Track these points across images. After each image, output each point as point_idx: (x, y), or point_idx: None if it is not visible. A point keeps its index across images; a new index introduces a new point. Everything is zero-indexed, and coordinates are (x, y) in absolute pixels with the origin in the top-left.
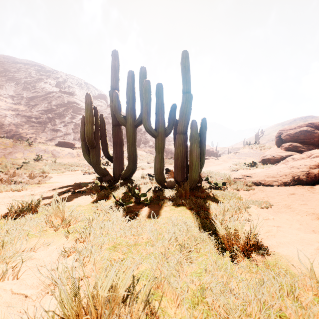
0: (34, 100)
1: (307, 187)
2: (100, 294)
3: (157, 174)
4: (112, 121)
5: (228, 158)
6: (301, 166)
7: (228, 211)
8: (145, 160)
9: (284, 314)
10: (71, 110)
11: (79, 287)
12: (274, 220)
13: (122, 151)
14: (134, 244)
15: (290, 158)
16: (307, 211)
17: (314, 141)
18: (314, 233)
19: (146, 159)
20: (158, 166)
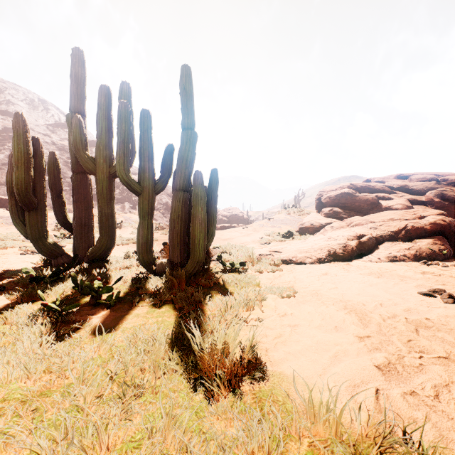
0: None
1: (343, 263)
2: None
3: (141, 252)
4: (72, 165)
5: (260, 227)
6: (339, 237)
7: (231, 308)
8: None
9: None
10: (10, 143)
11: None
12: (292, 315)
13: (90, 215)
14: (40, 394)
15: (329, 226)
16: (335, 297)
17: (355, 206)
18: (336, 330)
19: None
20: (143, 241)
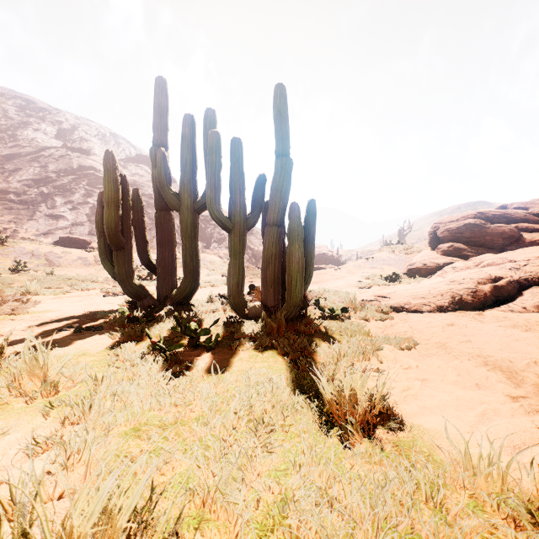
0: (13, 161)
1: (473, 313)
2: (75, 532)
3: (232, 294)
4: (155, 202)
5: (356, 268)
6: (466, 280)
7: (345, 356)
8: (218, 271)
9: (418, 536)
10: (84, 181)
11: (32, 521)
12: (418, 368)
13: (173, 254)
14: (175, 422)
15: (450, 267)
16: (471, 352)
17: (485, 240)
18: (478, 388)
19: (220, 269)
20: (234, 281)
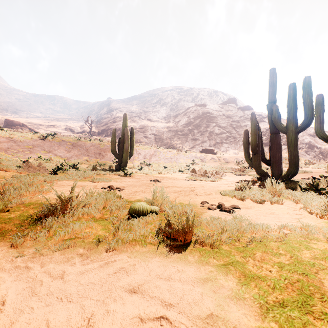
0: (177, 117)
1: None
2: None
3: None
4: (270, 130)
5: None
6: None
7: None
8: None
9: None
10: (205, 120)
11: None
12: None
13: (280, 155)
14: None
15: None
16: None
17: None
18: None
19: None
20: None
